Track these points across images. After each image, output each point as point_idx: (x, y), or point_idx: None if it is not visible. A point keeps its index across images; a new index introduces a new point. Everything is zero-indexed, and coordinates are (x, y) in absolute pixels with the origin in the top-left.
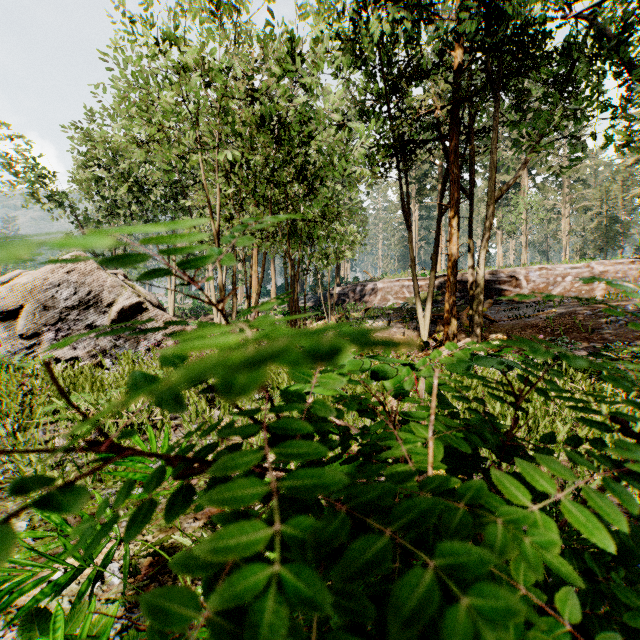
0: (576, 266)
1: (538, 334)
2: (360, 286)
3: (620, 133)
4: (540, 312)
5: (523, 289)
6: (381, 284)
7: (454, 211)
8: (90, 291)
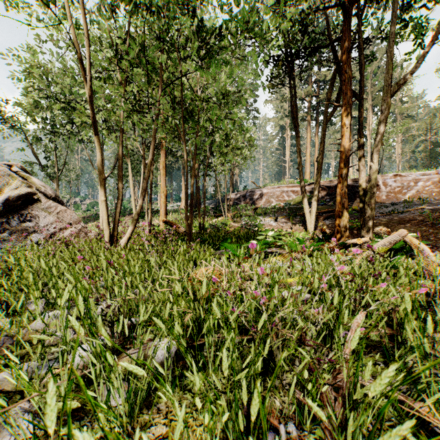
0: (425, 173)
1: (418, 227)
2: (249, 192)
3: None
4: (410, 208)
5: (382, 192)
6: (265, 190)
7: (346, 109)
8: None
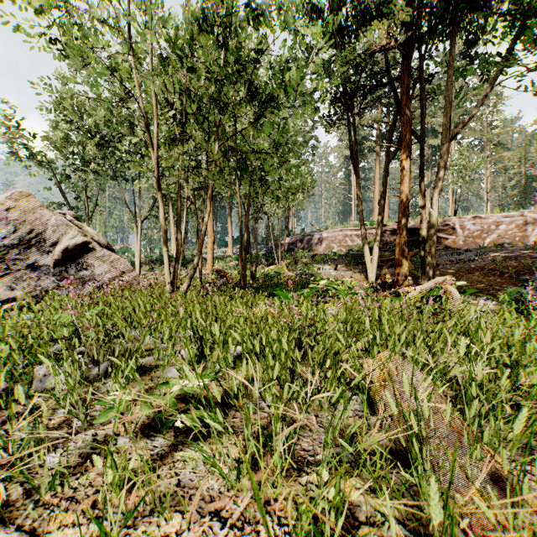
0: (509, 215)
1: (487, 276)
2: (307, 236)
3: None
4: (483, 256)
5: (458, 237)
6: (326, 234)
7: (406, 152)
8: (32, 229)
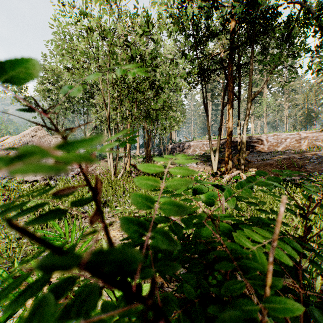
0: (292, 134)
1: (273, 168)
2: (182, 144)
3: (317, 64)
4: (274, 157)
5: (265, 145)
6: (192, 143)
7: (230, 105)
8: None
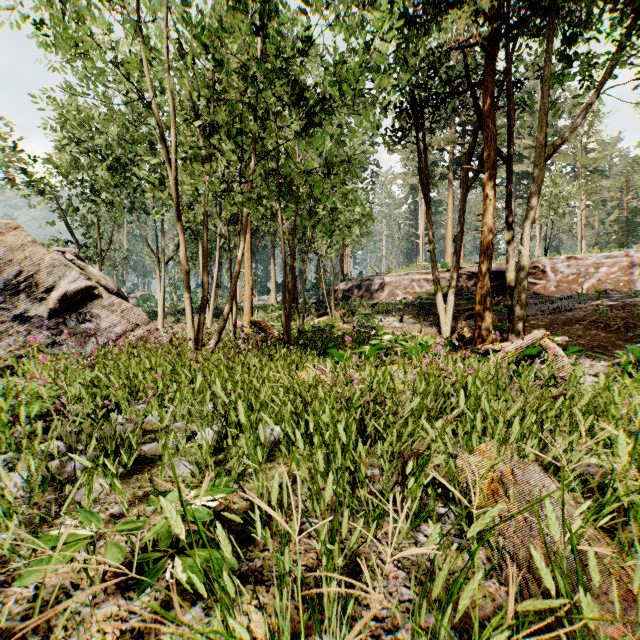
0: (611, 255)
1: (588, 330)
2: (365, 281)
3: None
4: (582, 305)
5: (550, 281)
6: (388, 278)
7: (489, 176)
8: (21, 271)
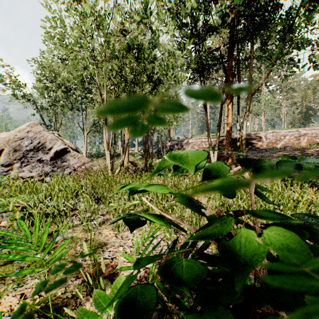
0: (291, 131)
1: None
2: (180, 141)
3: None
4: (273, 154)
5: (264, 142)
6: (191, 140)
7: (230, 101)
8: (39, 142)
